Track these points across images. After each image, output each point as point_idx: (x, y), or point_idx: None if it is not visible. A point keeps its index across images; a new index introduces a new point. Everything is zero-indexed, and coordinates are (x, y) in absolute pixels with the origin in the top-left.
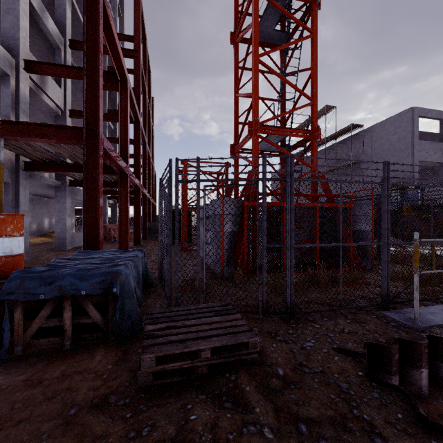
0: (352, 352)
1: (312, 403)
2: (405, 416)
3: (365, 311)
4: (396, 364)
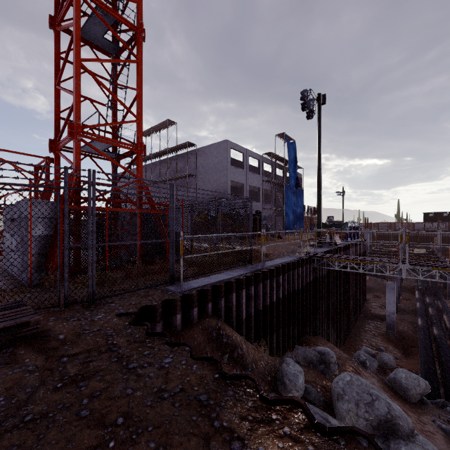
0: (129, 314)
1: (80, 346)
2: (140, 335)
3: (157, 289)
4: (160, 315)
